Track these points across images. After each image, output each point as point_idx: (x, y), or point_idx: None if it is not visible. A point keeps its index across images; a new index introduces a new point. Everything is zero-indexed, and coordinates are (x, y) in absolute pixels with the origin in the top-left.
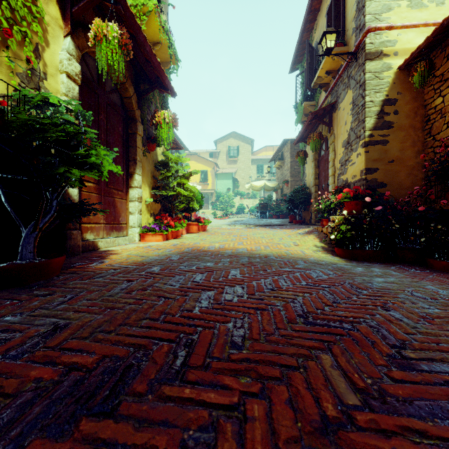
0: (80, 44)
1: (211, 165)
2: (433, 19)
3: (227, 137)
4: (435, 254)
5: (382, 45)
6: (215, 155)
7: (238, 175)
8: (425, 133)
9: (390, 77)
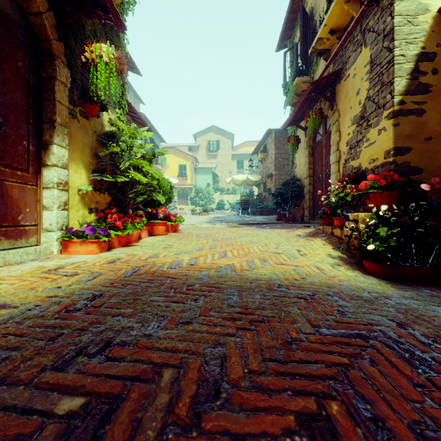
0: None
1: (190, 159)
2: None
3: (207, 131)
4: None
5: None
6: (194, 149)
7: (218, 170)
8: None
9: (427, 23)
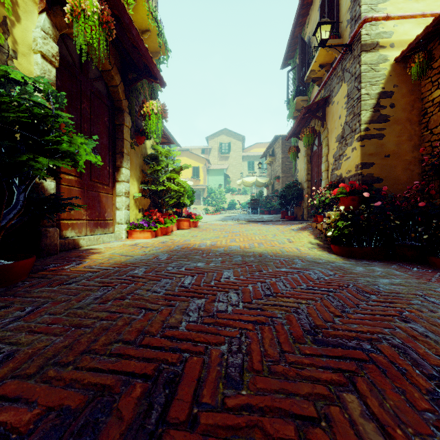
0: (58, 23)
1: (203, 161)
2: (429, 10)
3: (219, 133)
4: (437, 252)
5: (378, 37)
6: (206, 151)
7: (230, 171)
8: (422, 127)
9: (386, 69)
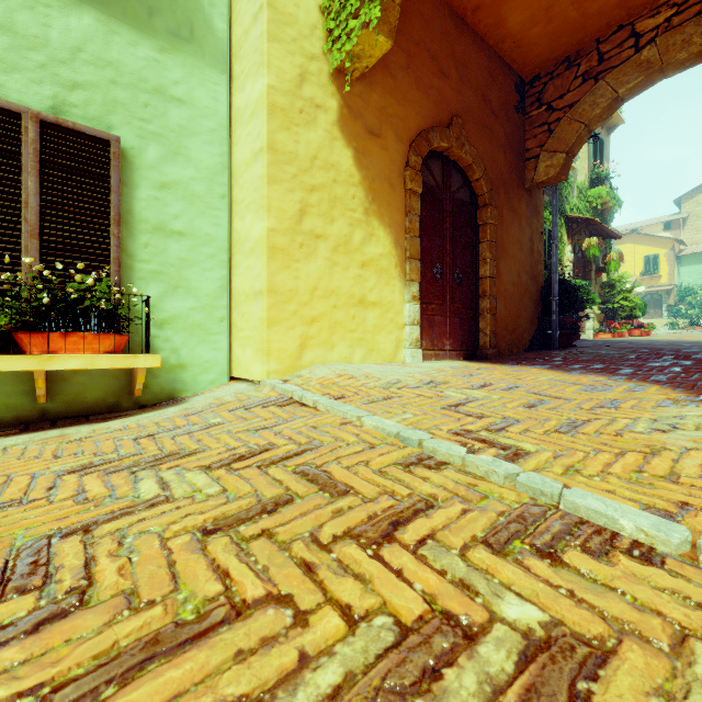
0: (572, 244)
1: (666, 244)
2: None
3: None
4: None
5: None
6: (675, 225)
7: None
8: None
9: None
